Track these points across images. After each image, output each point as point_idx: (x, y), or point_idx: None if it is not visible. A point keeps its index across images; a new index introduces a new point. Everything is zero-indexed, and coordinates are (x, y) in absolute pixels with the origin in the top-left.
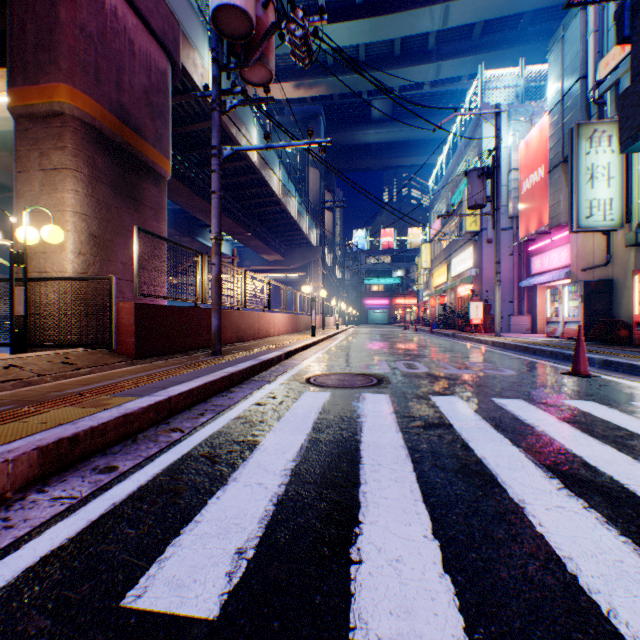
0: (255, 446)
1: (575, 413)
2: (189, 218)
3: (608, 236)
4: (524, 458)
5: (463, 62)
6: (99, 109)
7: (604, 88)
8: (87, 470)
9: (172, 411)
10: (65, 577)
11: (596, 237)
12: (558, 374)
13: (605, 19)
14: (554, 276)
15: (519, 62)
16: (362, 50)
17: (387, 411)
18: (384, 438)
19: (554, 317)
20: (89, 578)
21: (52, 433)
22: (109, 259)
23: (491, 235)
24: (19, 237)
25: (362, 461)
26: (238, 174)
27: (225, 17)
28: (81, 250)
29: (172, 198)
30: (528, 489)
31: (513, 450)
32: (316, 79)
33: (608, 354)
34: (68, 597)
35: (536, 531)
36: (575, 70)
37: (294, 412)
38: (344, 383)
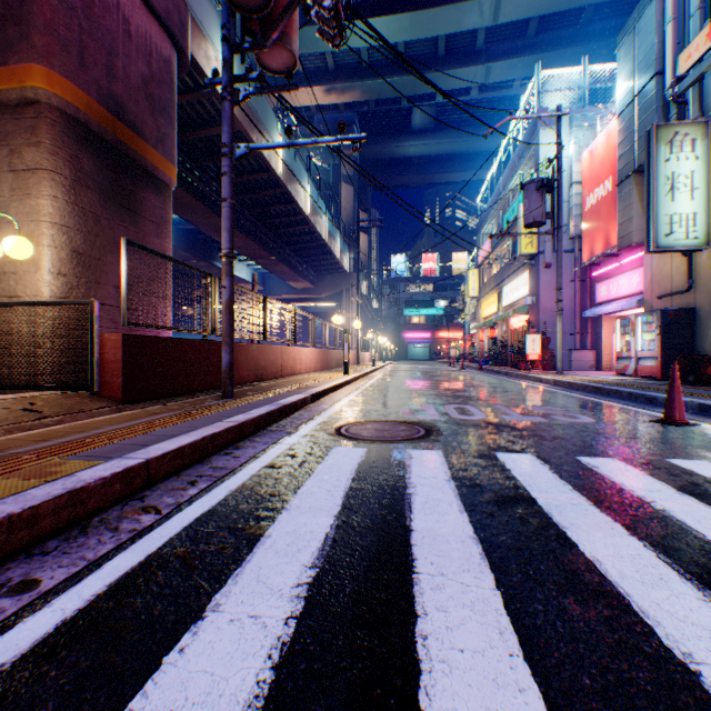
0: (258, 538)
1: (695, 480)
2: (205, 240)
3: (690, 257)
4: (657, 561)
5: (516, 64)
6: (84, 98)
7: (686, 84)
8: None
9: (151, 479)
10: None
11: (675, 259)
12: (647, 422)
13: (686, 4)
14: (624, 305)
15: (581, 61)
16: (401, 50)
17: (443, 477)
18: (444, 523)
19: (625, 352)
20: None
21: None
22: (98, 281)
23: (550, 258)
24: None
25: (416, 567)
26: (260, 188)
27: None
28: (61, 270)
29: (184, 215)
30: (689, 628)
31: (635, 545)
32: (349, 83)
33: (701, 396)
34: None
35: None
36: (650, 65)
37: (318, 479)
38: (384, 435)
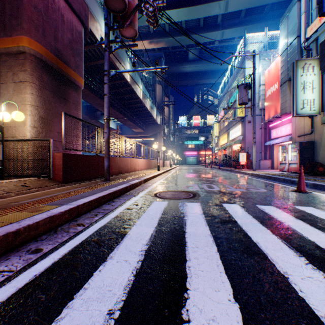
0: (125, 235)
1: (304, 214)
2: (95, 110)
3: (312, 119)
4: (281, 243)
5: (235, 30)
6: (44, 50)
7: (310, 41)
8: (23, 251)
9: (79, 213)
10: None
11: (305, 119)
12: (289, 191)
13: (310, 6)
14: (283, 139)
15: (264, 29)
16: (183, 24)
17: (199, 213)
18: (199, 230)
19: (283, 161)
20: None
21: (4, 229)
22: (50, 130)
23: (250, 118)
24: None
25: (187, 245)
26: (120, 87)
27: (111, 0)
28: (35, 125)
29: (86, 99)
30: (288, 264)
31: (274, 237)
32: (160, 39)
33: (314, 180)
34: None
35: (299, 296)
36: (294, 32)
37: (148, 213)
38: (175, 196)
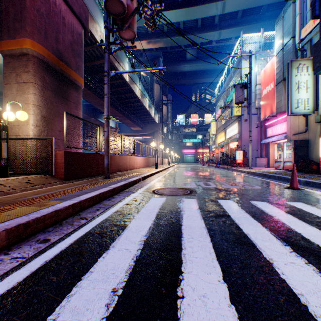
0: (125, 227)
1: (294, 209)
2: (94, 109)
3: (306, 117)
4: (270, 234)
5: (232, 30)
6: (46, 52)
7: (304, 42)
8: (33, 241)
9: (82, 208)
10: (12, 307)
11: (300, 118)
12: (283, 188)
13: (305, 7)
14: (279, 138)
15: (261, 30)
16: (181, 24)
17: (195, 208)
18: (194, 223)
19: (279, 159)
20: (26, 308)
21: (14, 221)
22: (52, 129)
23: (246, 117)
24: (4, 117)
25: (182, 236)
26: (119, 86)
27: (111, 4)
28: (37, 124)
29: (85, 98)
30: (274, 252)
31: (263, 229)
32: (158, 39)
33: (308, 177)
34: (12, 320)
35: (281, 278)
36: (289, 33)
37: (146, 208)
38: (172, 193)
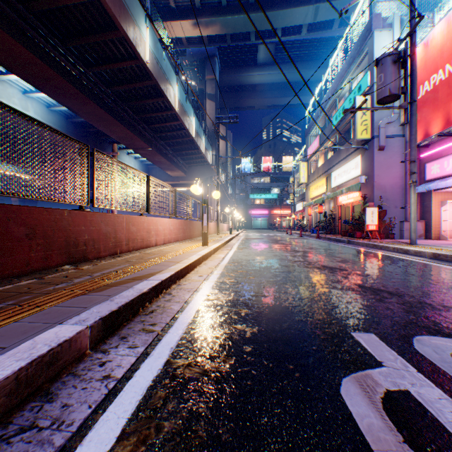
0: None
1: None
2: (97, 134)
3: None
4: None
5: (338, 4)
6: None
7: None
8: None
9: None
10: None
11: None
12: None
13: None
14: None
15: None
16: None
17: None
18: None
19: None
20: None
21: None
22: None
23: (383, 142)
24: None
25: None
26: (132, 80)
27: None
28: None
29: (62, 101)
30: None
31: None
32: (212, 18)
33: None
34: None
35: None
36: None
37: None
38: None
